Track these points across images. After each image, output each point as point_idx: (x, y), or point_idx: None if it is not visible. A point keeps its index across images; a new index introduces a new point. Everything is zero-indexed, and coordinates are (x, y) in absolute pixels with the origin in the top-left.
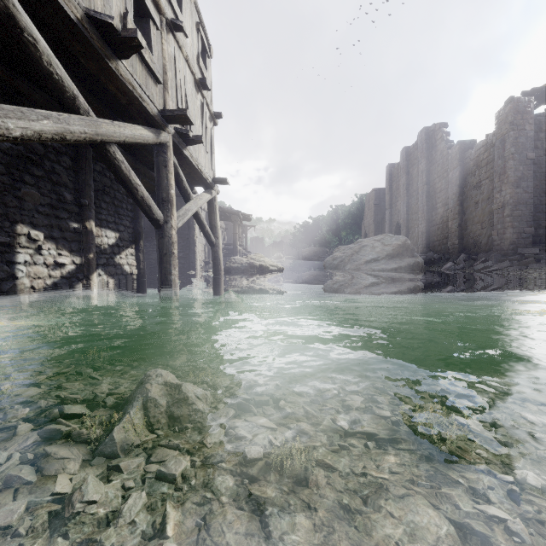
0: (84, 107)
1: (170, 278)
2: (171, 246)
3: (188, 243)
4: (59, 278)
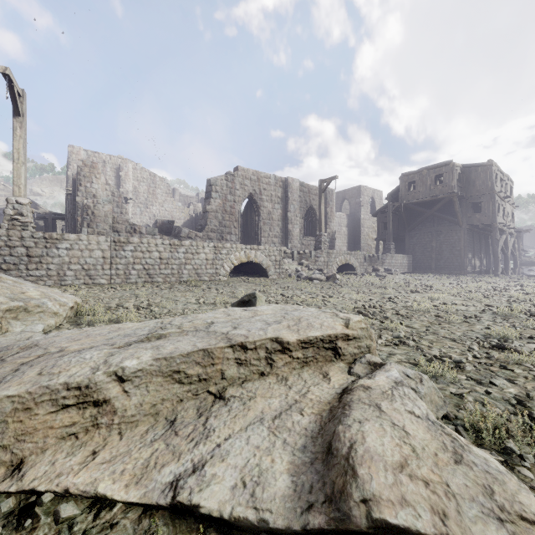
0: (500, 239)
1: (508, 267)
2: (508, 259)
3: (491, 252)
4: (478, 266)
